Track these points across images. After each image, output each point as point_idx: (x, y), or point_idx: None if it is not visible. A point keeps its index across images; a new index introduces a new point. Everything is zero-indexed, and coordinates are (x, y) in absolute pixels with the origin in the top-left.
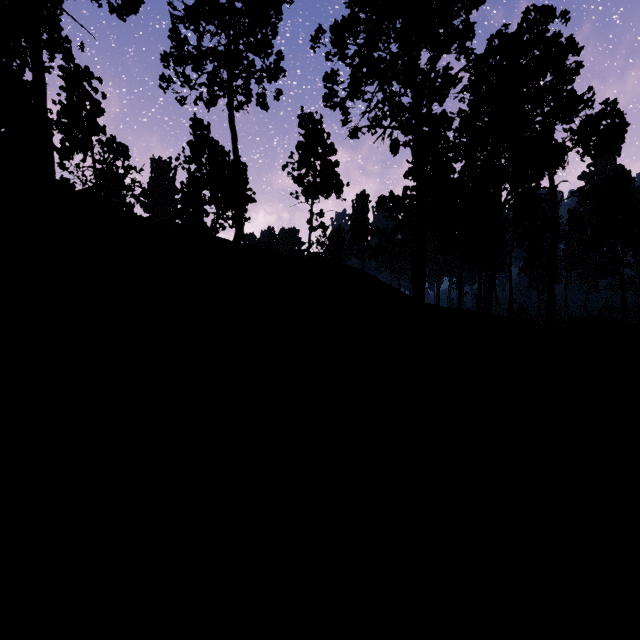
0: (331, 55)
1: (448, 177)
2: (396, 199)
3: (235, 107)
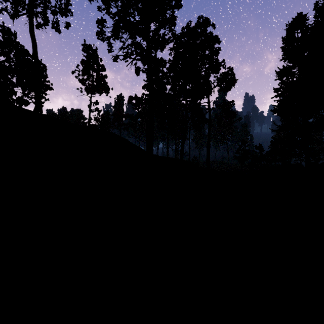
0: (101, 8)
1: (164, 91)
2: (138, 99)
3: (36, 25)
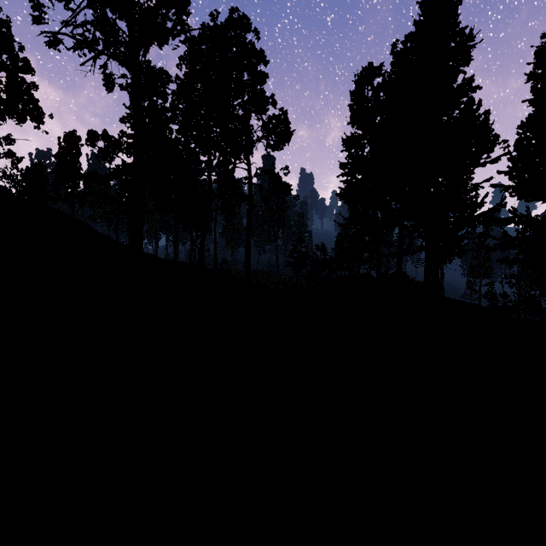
0: None
1: (167, 134)
2: (111, 139)
3: None
